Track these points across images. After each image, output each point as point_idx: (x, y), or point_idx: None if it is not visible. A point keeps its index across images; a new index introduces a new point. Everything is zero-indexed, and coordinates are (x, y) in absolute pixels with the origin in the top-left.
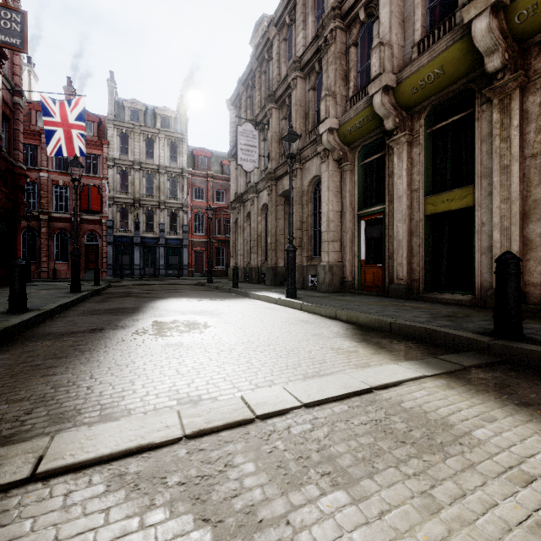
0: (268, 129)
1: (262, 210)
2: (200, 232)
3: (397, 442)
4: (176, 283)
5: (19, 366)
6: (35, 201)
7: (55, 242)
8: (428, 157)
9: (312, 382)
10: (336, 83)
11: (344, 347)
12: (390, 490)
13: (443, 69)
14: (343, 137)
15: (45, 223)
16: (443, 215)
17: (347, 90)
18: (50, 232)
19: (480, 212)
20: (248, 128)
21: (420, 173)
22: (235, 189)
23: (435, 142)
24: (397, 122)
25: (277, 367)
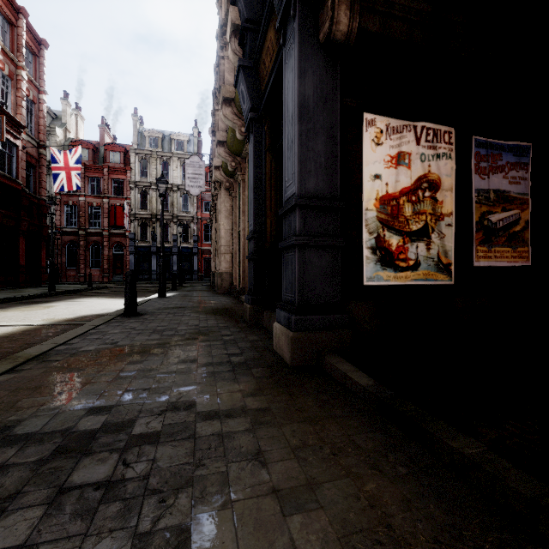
0: None
1: None
2: (209, 241)
3: None
4: None
5: None
6: (76, 220)
7: (91, 252)
8: None
9: None
10: None
11: (59, 317)
12: None
13: (233, 133)
14: (225, 172)
15: (82, 237)
16: None
17: None
18: (87, 245)
19: None
20: (194, 160)
21: (246, 204)
22: None
23: None
24: (234, 165)
25: None
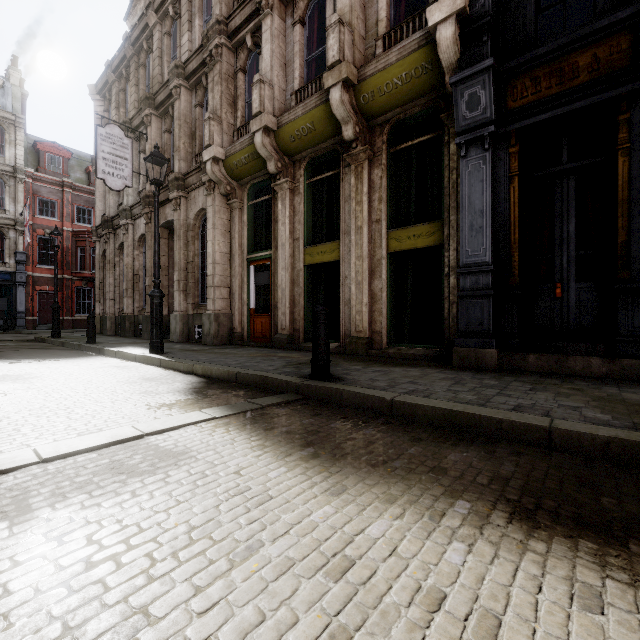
0: (146, 140)
1: (140, 243)
2: (50, 265)
3: (115, 474)
4: None
5: None
6: None
7: None
8: (308, 208)
9: (77, 438)
10: (223, 107)
11: (164, 401)
12: (60, 510)
13: (314, 126)
14: (230, 170)
15: None
16: (320, 266)
17: (236, 119)
18: None
19: (344, 266)
20: (114, 133)
21: (300, 223)
22: (103, 210)
23: (315, 194)
24: (280, 166)
25: (52, 430)
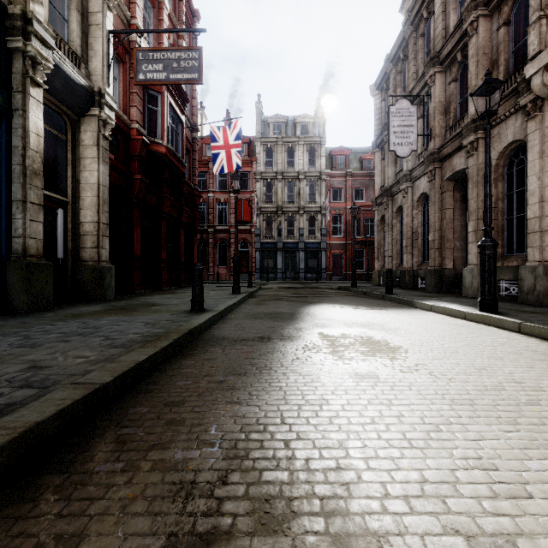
0: (429, 101)
1: (418, 202)
2: (338, 235)
3: None
4: (317, 287)
5: (203, 380)
6: (205, 218)
7: (218, 250)
8: None
9: None
10: None
11: None
12: None
13: None
14: None
15: (211, 235)
16: None
17: None
18: (215, 242)
19: None
20: (402, 106)
21: None
22: (380, 183)
23: None
24: None
25: None
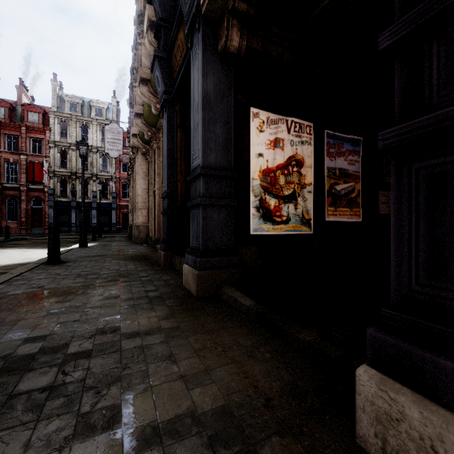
0: None
1: None
2: (127, 198)
3: None
4: None
5: None
6: None
7: (7, 206)
8: None
9: None
10: None
11: None
12: None
13: (149, 108)
14: (142, 140)
15: None
16: None
17: None
18: (3, 198)
19: None
20: (114, 127)
21: (160, 168)
22: None
23: None
24: (150, 134)
25: None
